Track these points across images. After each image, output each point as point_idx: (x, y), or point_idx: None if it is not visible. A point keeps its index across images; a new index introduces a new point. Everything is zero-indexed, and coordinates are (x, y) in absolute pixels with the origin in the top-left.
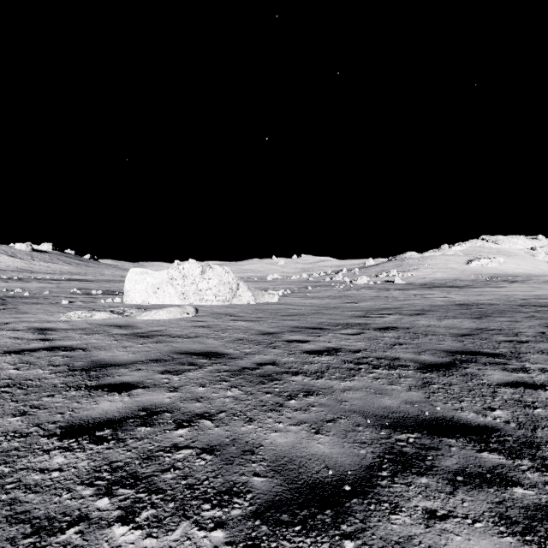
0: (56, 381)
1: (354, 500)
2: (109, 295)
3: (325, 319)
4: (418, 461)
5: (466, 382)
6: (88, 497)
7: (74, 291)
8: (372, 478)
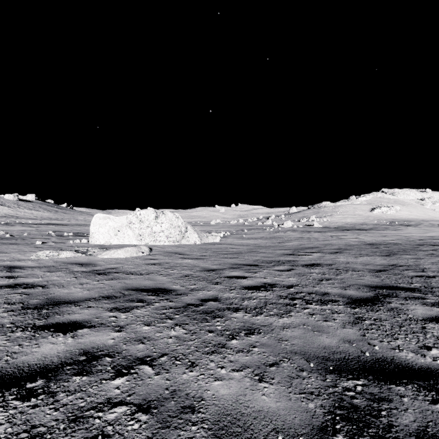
0: (5, 320)
1: None
2: (78, 237)
3: (260, 257)
4: (372, 418)
5: (394, 317)
6: None
7: (50, 233)
8: None
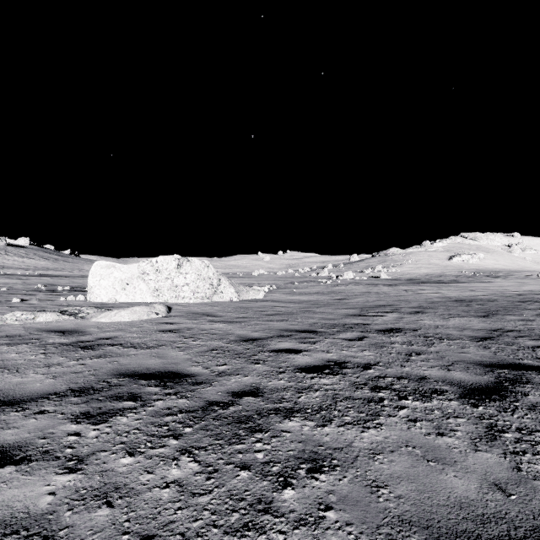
0: None
1: None
2: (75, 292)
3: (318, 319)
4: None
5: None
6: None
7: (39, 287)
8: None
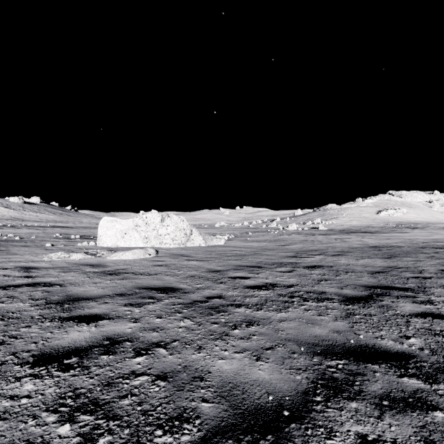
0: (34, 313)
1: (293, 425)
2: (85, 239)
3: (263, 259)
4: (347, 386)
5: (383, 313)
6: (51, 423)
7: (57, 236)
8: (308, 403)
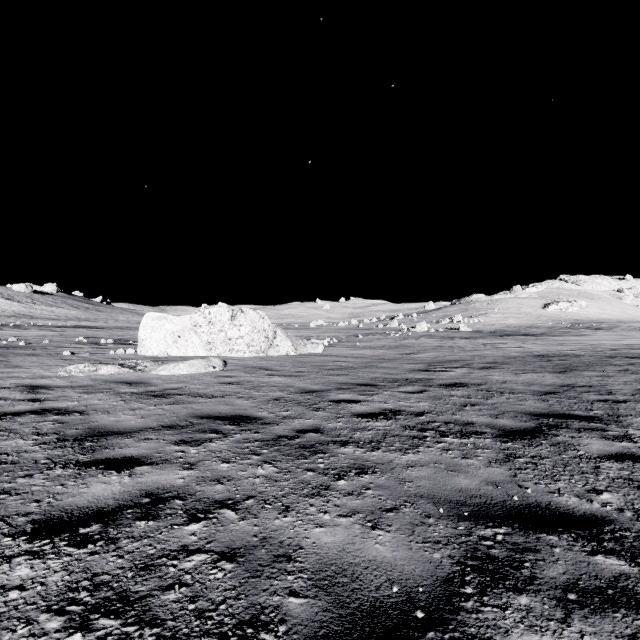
0: (38, 455)
1: (431, 634)
2: (121, 345)
3: (380, 374)
4: (512, 569)
5: (559, 454)
6: (53, 632)
7: (80, 340)
8: (453, 597)
